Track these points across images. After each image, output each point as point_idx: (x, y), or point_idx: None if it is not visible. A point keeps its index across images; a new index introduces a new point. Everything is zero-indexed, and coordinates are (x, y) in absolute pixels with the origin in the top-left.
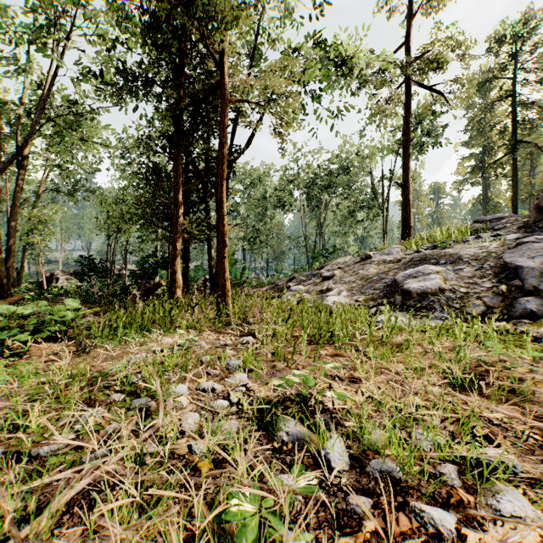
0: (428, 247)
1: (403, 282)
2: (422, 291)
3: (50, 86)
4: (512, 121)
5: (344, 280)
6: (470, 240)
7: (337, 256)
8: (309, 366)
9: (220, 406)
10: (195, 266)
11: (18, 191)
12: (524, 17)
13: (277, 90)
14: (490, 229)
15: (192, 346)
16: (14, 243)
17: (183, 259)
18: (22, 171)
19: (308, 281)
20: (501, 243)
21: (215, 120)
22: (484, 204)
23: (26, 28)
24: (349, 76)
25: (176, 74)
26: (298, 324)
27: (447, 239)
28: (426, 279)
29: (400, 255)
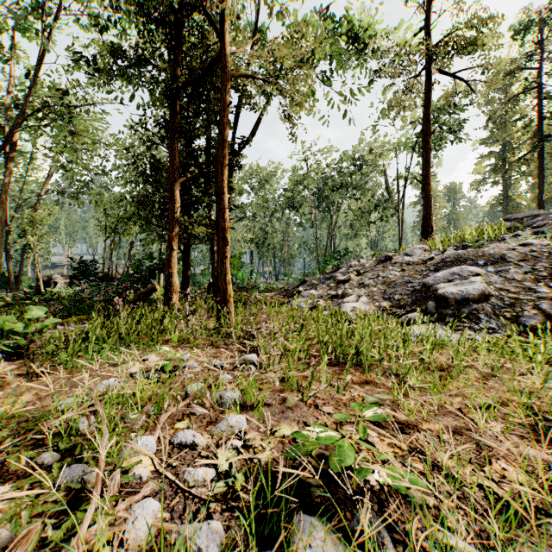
0: (456, 247)
1: (436, 287)
2: (461, 297)
3: (38, 72)
4: (539, 115)
5: (363, 284)
6: (506, 239)
7: (348, 260)
8: (331, 400)
9: (198, 481)
10: (202, 270)
11: (6, 188)
12: (551, 3)
13: (286, 64)
14: (524, 227)
15: (179, 367)
16: (2, 244)
17: (183, 261)
18: (11, 167)
19: (321, 285)
20: (550, 241)
21: (214, 98)
22: (504, 205)
23: (10, 6)
24: (365, 61)
25: (171, 49)
26: (315, 340)
27: (477, 238)
28: (464, 283)
29: (424, 256)
